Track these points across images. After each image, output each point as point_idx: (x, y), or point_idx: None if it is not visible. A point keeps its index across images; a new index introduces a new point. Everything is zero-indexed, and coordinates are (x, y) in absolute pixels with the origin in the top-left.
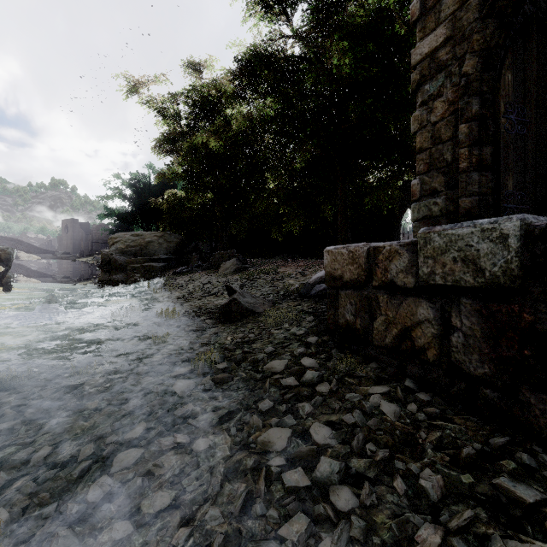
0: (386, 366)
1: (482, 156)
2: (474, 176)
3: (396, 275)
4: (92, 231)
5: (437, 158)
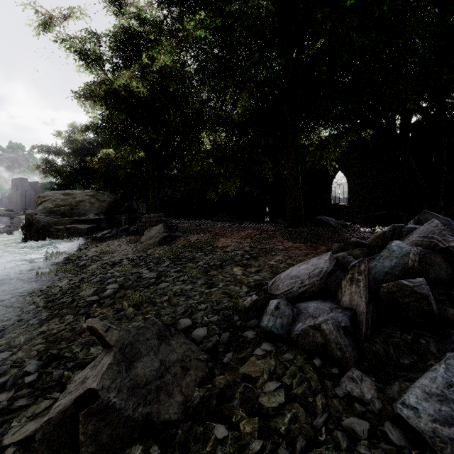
0: None
1: None
2: None
3: None
4: (37, 189)
5: None
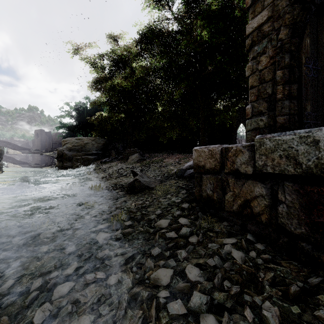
0: (234, 224)
1: (291, 91)
2: (286, 103)
3: (240, 166)
4: (52, 136)
5: (262, 92)
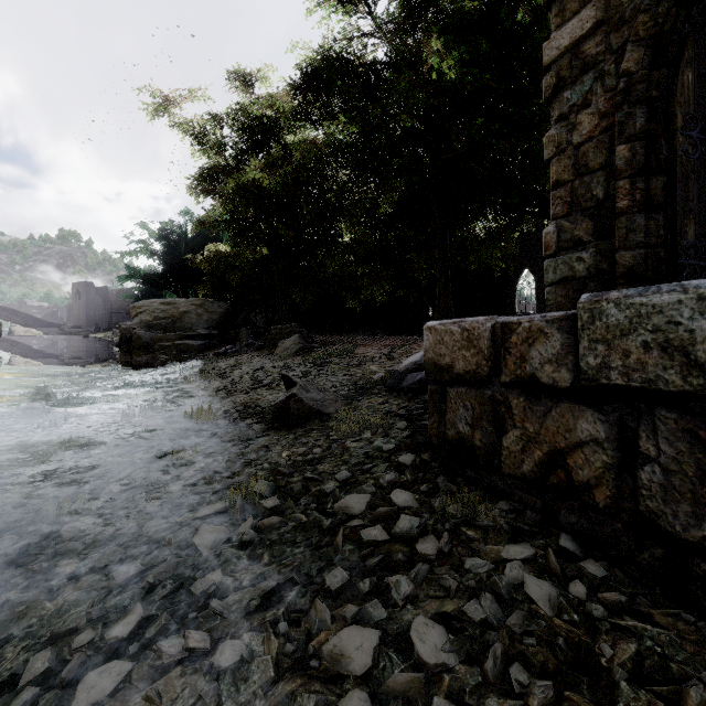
0: (524, 508)
1: (650, 191)
2: (639, 219)
3: (540, 367)
4: (111, 297)
5: (582, 195)
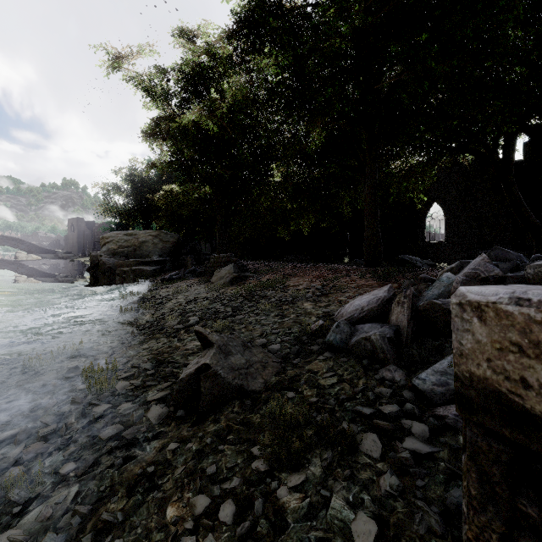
0: None
1: None
2: None
3: None
4: (95, 230)
5: None
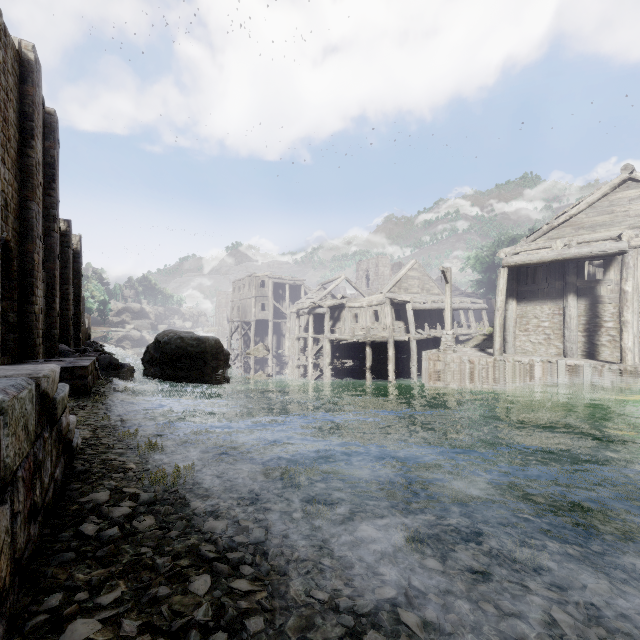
0: None
1: None
2: None
3: None
4: None
5: None
